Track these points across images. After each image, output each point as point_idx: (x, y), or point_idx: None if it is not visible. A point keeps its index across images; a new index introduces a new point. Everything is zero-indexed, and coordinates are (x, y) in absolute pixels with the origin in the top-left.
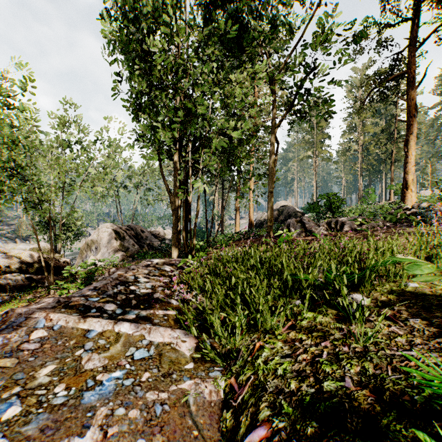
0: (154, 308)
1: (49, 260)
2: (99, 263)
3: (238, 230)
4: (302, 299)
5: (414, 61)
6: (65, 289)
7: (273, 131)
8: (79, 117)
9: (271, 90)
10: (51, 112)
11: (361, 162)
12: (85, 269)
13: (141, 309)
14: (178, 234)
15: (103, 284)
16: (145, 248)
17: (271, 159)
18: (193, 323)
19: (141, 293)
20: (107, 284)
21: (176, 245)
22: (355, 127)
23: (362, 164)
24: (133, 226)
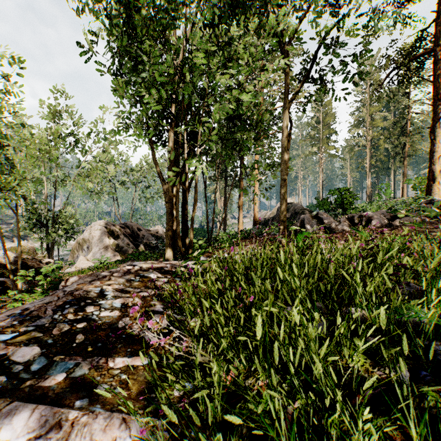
0: (110, 351)
1: (28, 260)
2: (89, 264)
3: (241, 228)
4: (409, 363)
5: (440, 37)
6: (20, 301)
7: (287, 106)
8: (72, 107)
9: (284, 55)
10: (40, 100)
11: (370, 158)
12: (73, 271)
13: (85, 356)
14: (174, 231)
15: (41, 305)
16: (141, 247)
17: (284, 140)
18: (168, 405)
19: (99, 318)
20: (48, 304)
21: (170, 244)
22: (363, 121)
23: (371, 159)
24: (129, 224)
